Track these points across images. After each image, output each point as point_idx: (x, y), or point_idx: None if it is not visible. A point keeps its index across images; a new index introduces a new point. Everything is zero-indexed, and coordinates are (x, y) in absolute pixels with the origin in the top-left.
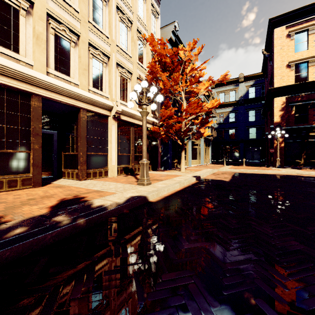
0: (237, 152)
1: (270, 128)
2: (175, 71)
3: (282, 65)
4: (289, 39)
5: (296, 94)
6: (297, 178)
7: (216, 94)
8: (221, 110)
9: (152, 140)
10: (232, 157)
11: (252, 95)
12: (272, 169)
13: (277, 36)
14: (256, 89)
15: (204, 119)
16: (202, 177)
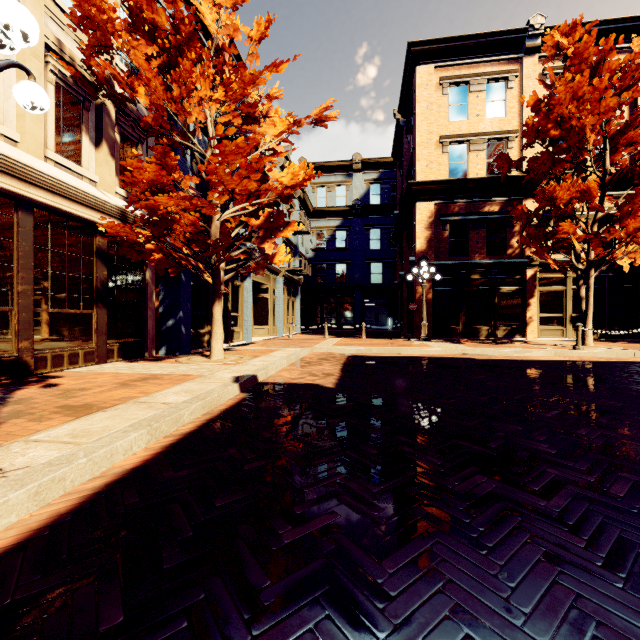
0: (350, 310)
1: (410, 262)
2: (186, 57)
3: (430, 140)
4: (440, 92)
5: (450, 200)
6: (471, 366)
7: (310, 188)
8: (321, 222)
9: (125, 268)
10: (340, 319)
11: (376, 200)
12: (416, 343)
13: (422, 81)
14: (383, 188)
15: (273, 217)
16: (265, 378)
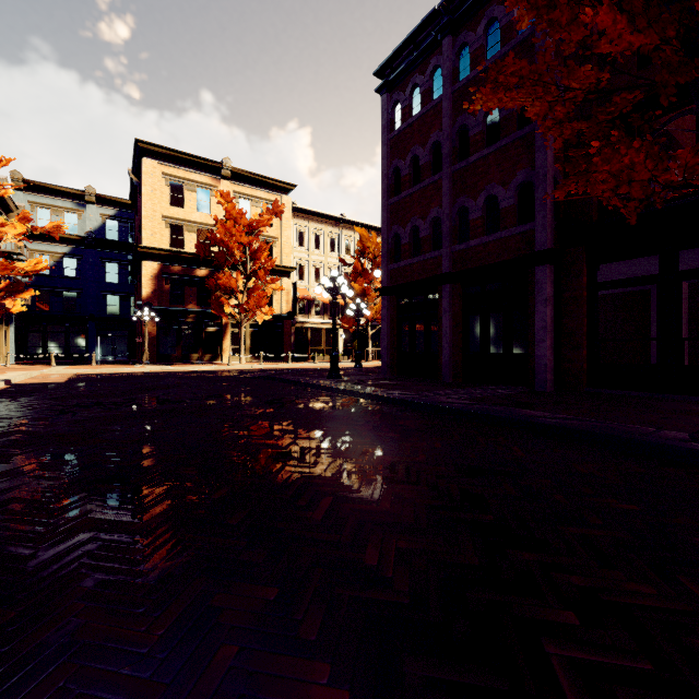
0: (82, 340)
1: (138, 305)
2: None
3: (154, 216)
4: (163, 182)
5: (171, 263)
6: (155, 374)
7: (28, 206)
8: (43, 246)
9: None
10: (70, 349)
11: (114, 235)
12: (138, 366)
13: (148, 170)
14: (121, 226)
15: (14, 285)
16: (15, 382)
